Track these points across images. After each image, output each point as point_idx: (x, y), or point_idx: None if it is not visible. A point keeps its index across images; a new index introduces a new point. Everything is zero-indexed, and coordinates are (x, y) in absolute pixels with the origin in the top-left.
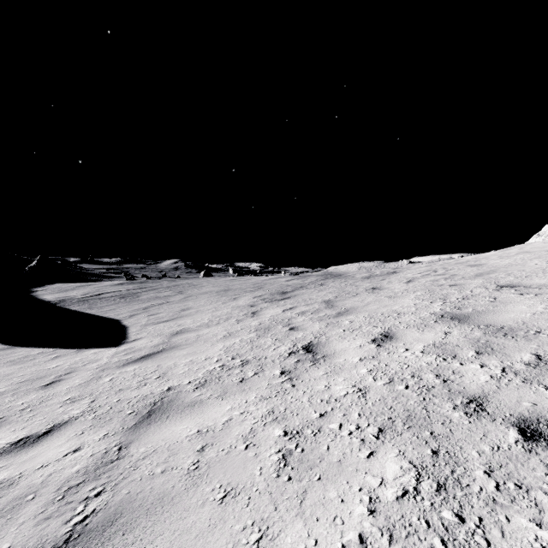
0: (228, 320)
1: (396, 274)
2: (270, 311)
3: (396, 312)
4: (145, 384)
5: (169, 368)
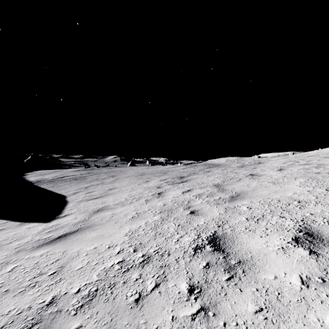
0: (139, 200)
1: (262, 164)
2: (172, 192)
3: (293, 199)
4: (34, 285)
5: (70, 258)
